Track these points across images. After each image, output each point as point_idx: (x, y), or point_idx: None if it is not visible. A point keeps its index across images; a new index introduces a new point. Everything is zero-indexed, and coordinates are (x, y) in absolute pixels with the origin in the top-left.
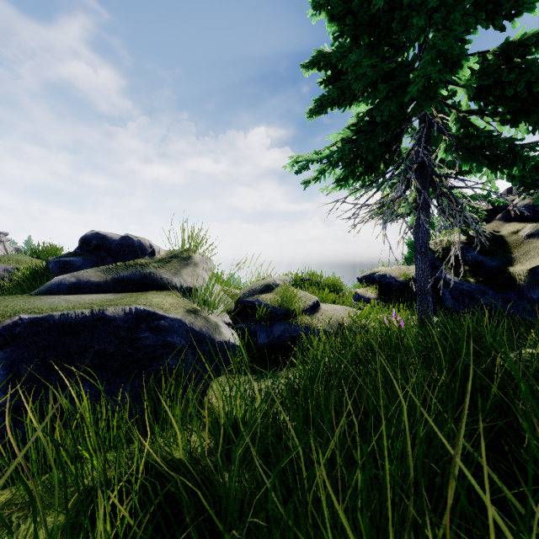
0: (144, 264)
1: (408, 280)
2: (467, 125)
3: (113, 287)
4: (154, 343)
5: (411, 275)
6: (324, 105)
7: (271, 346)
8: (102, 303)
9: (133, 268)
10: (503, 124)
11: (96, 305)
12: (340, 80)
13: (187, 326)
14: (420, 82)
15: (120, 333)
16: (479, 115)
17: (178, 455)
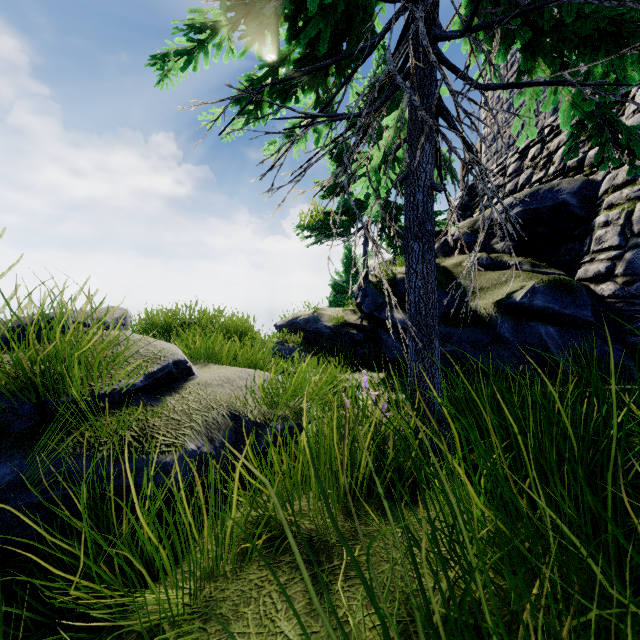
0: None
1: (341, 325)
2: None
3: None
4: None
5: (344, 319)
6: None
7: None
8: None
9: None
10: None
11: None
12: None
13: None
14: None
15: None
16: None
17: None
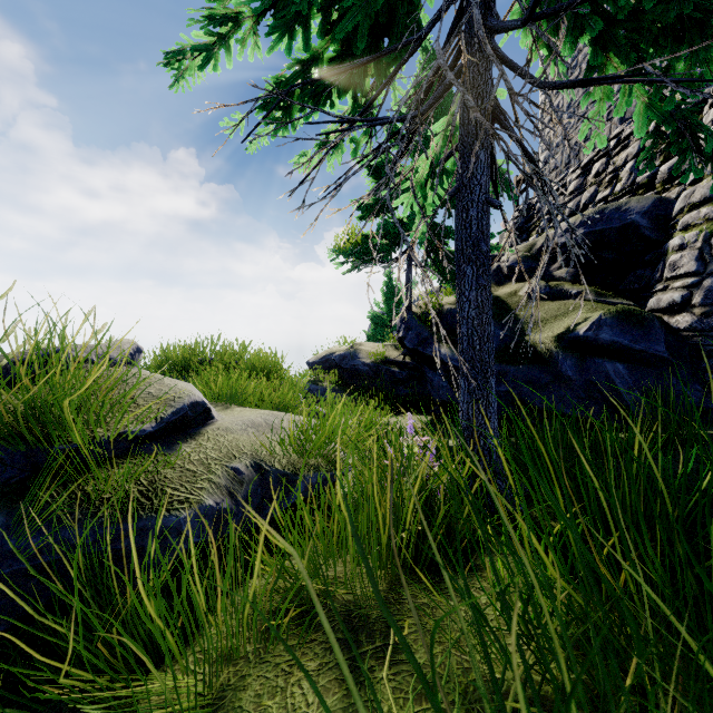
0: None
1: (381, 362)
2: None
3: None
4: None
5: (384, 355)
6: None
7: None
8: None
9: None
10: None
11: None
12: None
13: None
14: None
15: None
16: None
17: None
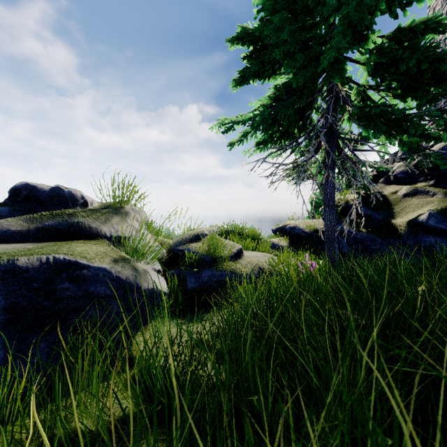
0: (72, 214)
1: (313, 231)
2: (366, 99)
3: (36, 236)
4: (75, 294)
5: (315, 227)
6: (247, 77)
7: (200, 290)
8: (15, 253)
9: (60, 217)
10: (394, 98)
11: (7, 255)
12: (261, 54)
13: (112, 275)
14: (332, 53)
15: (34, 284)
16: (376, 90)
17: (89, 425)
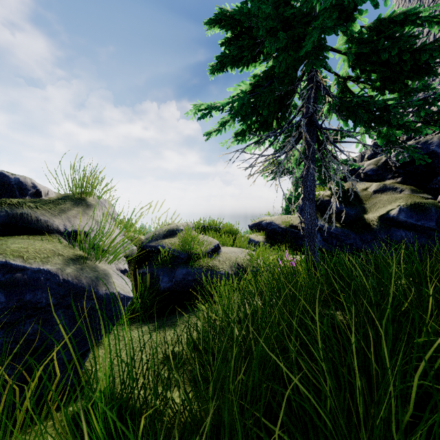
0: (15, 204)
1: (288, 227)
2: (345, 91)
3: None
4: (2, 305)
5: (290, 223)
6: (224, 64)
7: (174, 290)
8: None
9: None
10: (373, 91)
11: None
12: (239, 40)
13: (58, 278)
14: (315, 35)
15: None
16: (355, 82)
17: None
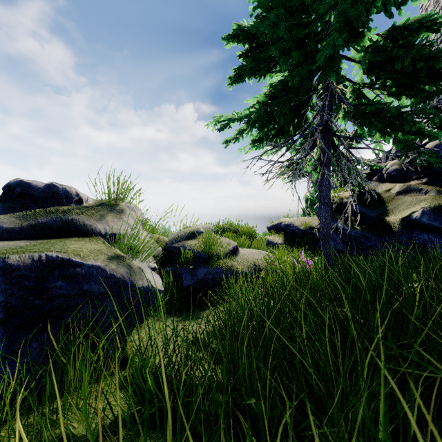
0: (66, 211)
1: (308, 229)
2: (361, 97)
3: (29, 234)
4: (68, 292)
5: (309, 224)
6: (242, 75)
7: (195, 287)
8: (7, 250)
9: (53, 214)
10: (389, 96)
11: None
12: (256, 52)
13: (107, 273)
14: (328, 50)
15: (26, 283)
16: (371, 88)
17: (81, 429)
